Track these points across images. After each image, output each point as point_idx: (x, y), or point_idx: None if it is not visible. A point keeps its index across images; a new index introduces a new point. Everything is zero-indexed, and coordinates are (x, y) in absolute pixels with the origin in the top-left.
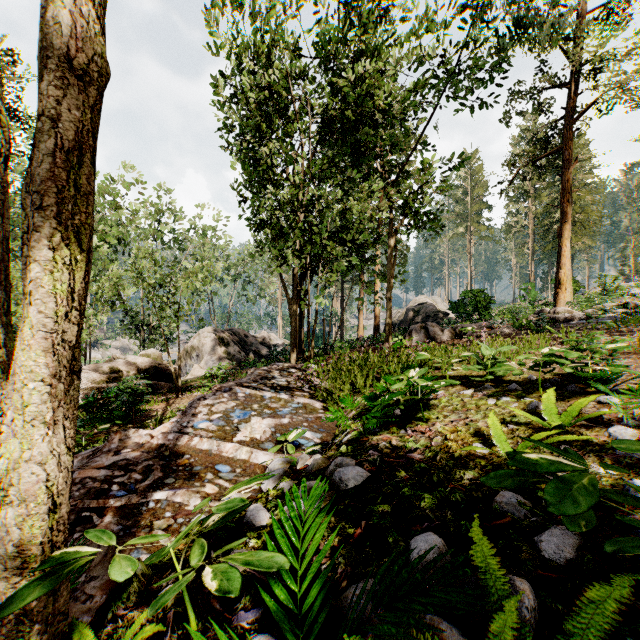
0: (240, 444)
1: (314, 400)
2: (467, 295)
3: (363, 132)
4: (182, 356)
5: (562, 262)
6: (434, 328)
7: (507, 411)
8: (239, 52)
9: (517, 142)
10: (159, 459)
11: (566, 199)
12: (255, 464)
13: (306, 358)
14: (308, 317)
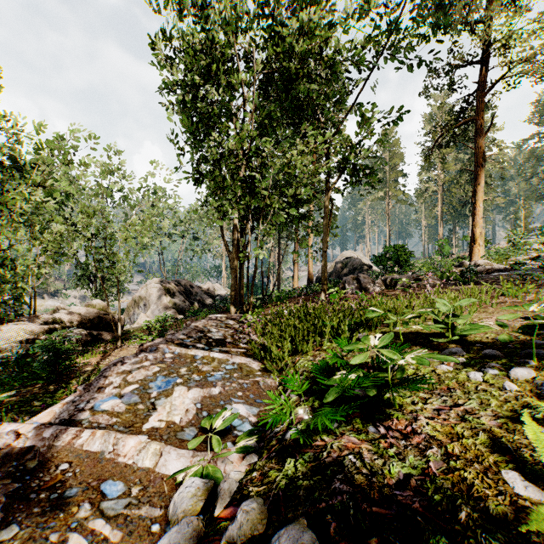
0: (149, 436)
1: (251, 359)
2: (390, 250)
3: (301, 85)
4: (130, 305)
5: (476, 220)
6: (366, 279)
7: (511, 395)
8: (177, 4)
9: (428, 119)
10: (13, 479)
11: (480, 163)
12: (162, 476)
13: (245, 308)
14: (247, 269)
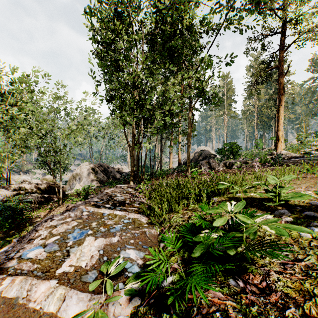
0: (59, 281)
1: (141, 215)
2: (227, 145)
3: (174, 41)
4: (71, 179)
5: (279, 127)
6: (214, 163)
7: None
8: None
9: (249, 69)
10: None
11: (282, 93)
12: None
13: (139, 181)
14: (141, 156)
